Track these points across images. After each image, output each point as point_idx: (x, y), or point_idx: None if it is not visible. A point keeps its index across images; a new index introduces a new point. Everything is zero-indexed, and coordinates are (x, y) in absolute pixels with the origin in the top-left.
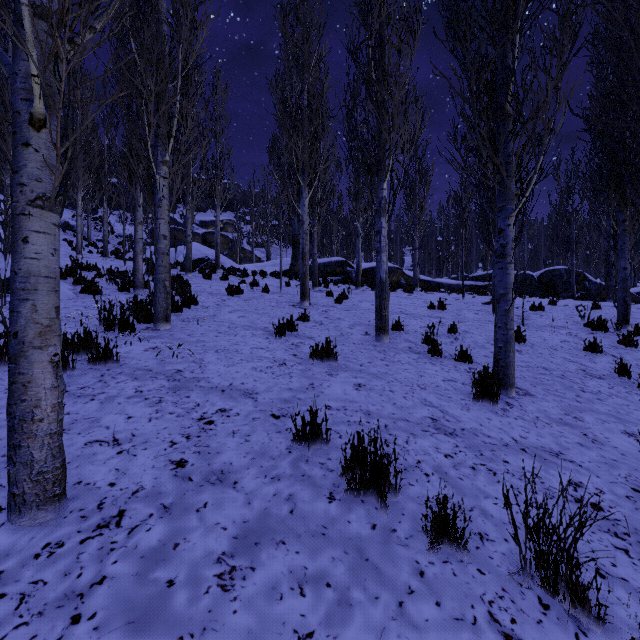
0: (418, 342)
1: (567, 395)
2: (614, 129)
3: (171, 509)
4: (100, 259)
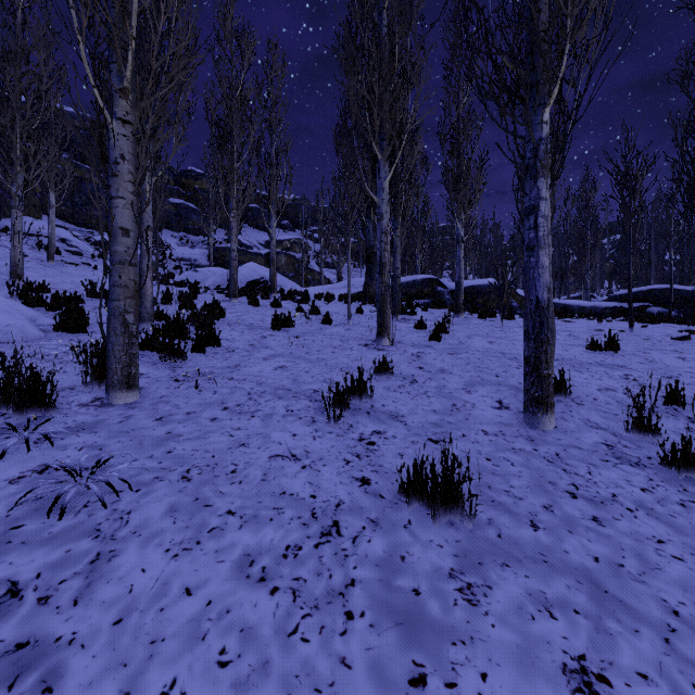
0: (617, 429)
1: None
2: None
3: None
4: None
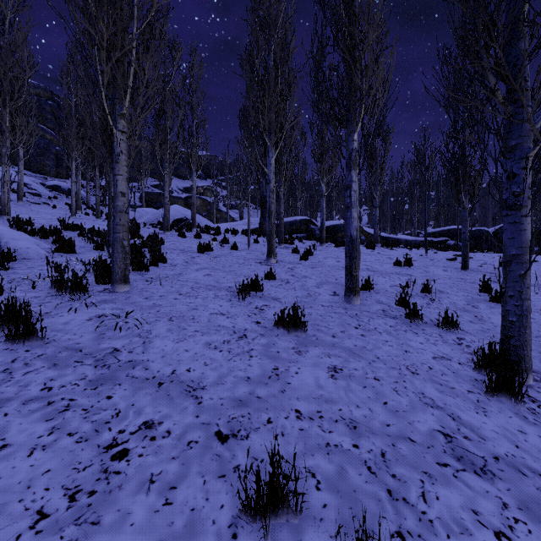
0: (391, 304)
1: None
2: None
3: None
4: (92, 220)
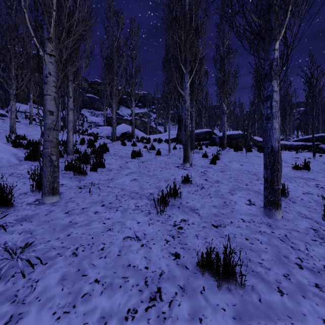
0: (317, 218)
1: None
2: None
3: None
4: None
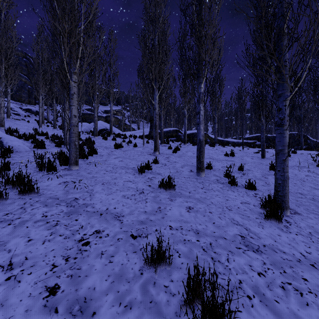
0: (221, 176)
1: None
2: None
3: None
4: (51, 129)
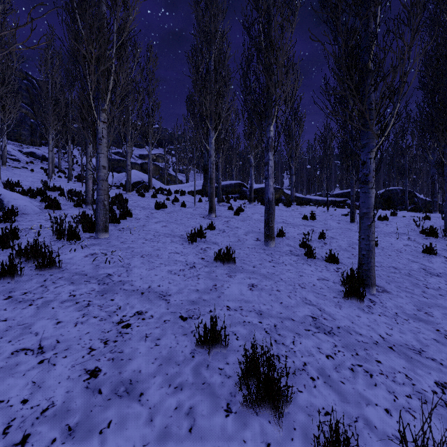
0: (296, 246)
1: (415, 291)
2: (444, 85)
3: (75, 431)
4: (65, 182)
